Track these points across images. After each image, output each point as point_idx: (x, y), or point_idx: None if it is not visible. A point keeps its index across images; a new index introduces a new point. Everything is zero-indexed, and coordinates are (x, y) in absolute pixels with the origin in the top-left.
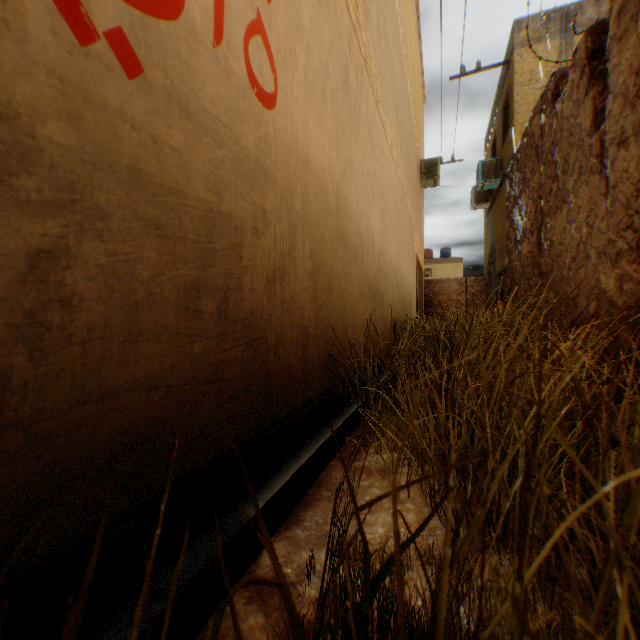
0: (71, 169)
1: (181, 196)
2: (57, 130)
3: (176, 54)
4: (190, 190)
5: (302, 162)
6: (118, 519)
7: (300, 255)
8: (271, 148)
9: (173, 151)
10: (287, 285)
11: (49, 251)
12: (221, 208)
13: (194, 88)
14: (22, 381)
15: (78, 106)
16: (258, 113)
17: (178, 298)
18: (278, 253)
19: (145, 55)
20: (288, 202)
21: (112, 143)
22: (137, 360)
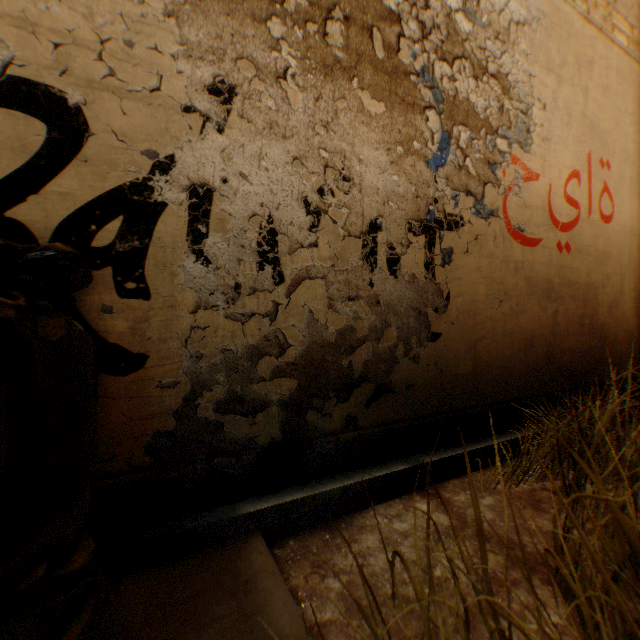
0: (557, 288)
1: (577, 283)
2: (555, 279)
3: (576, 233)
4: (579, 280)
5: (626, 234)
6: (564, 389)
7: (624, 289)
8: (608, 240)
9: (575, 268)
10: (617, 308)
11: (554, 311)
12: (588, 281)
13: (580, 240)
14: (551, 344)
15: (558, 270)
16: (602, 228)
17: (576, 321)
18: (612, 292)
19: (569, 242)
20: (617, 263)
21: (563, 276)
22: (567, 342)
